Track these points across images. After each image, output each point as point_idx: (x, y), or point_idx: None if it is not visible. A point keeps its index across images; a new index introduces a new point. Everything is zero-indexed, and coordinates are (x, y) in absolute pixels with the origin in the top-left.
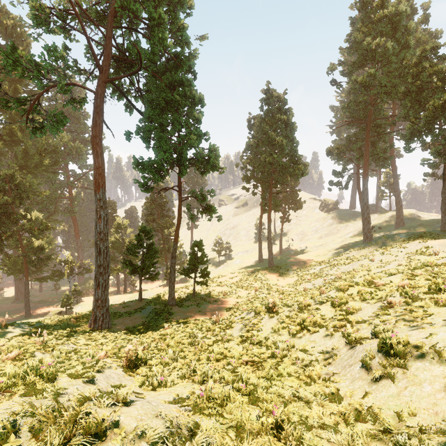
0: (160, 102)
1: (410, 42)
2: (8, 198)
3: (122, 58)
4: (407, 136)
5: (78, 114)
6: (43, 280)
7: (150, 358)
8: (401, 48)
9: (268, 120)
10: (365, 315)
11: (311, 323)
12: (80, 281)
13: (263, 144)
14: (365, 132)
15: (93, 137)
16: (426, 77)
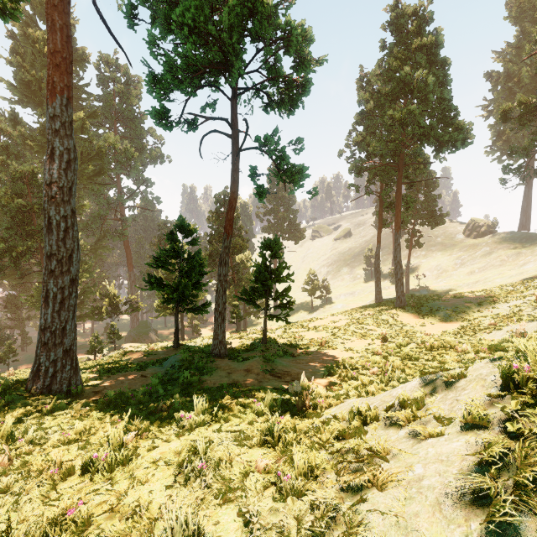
0: None
1: None
2: (22, 202)
3: None
4: None
5: (132, 114)
6: (80, 318)
7: None
8: None
9: (398, 53)
10: None
11: None
12: (133, 325)
13: (387, 100)
14: None
15: None
16: None
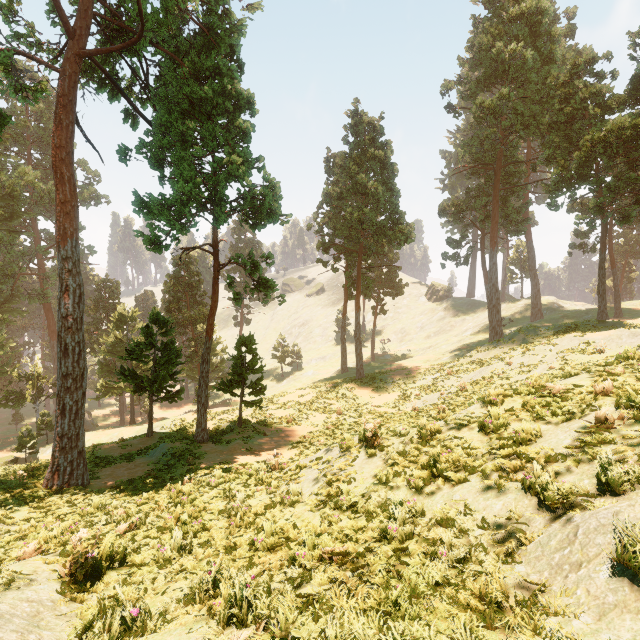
0: (181, 101)
1: (556, 54)
2: None
3: (113, 21)
4: (552, 187)
5: None
6: None
7: (137, 548)
8: (543, 62)
9: (356, 157)
10: (556, 445)
11: (449, 465)
12: None
13: (349, 194)
14: (493, 182)
15: (54, 148)
16: (579, 102)
